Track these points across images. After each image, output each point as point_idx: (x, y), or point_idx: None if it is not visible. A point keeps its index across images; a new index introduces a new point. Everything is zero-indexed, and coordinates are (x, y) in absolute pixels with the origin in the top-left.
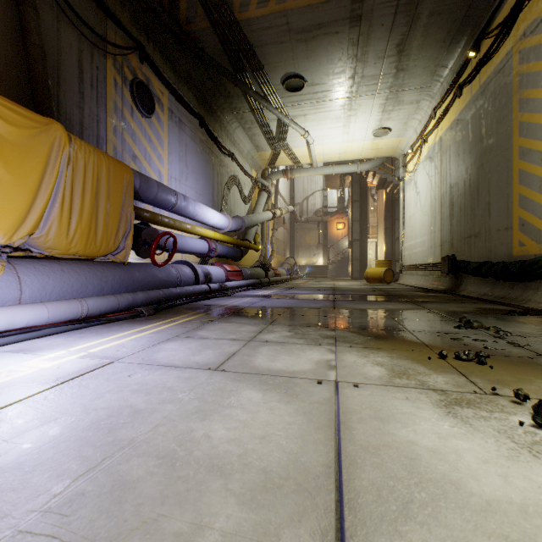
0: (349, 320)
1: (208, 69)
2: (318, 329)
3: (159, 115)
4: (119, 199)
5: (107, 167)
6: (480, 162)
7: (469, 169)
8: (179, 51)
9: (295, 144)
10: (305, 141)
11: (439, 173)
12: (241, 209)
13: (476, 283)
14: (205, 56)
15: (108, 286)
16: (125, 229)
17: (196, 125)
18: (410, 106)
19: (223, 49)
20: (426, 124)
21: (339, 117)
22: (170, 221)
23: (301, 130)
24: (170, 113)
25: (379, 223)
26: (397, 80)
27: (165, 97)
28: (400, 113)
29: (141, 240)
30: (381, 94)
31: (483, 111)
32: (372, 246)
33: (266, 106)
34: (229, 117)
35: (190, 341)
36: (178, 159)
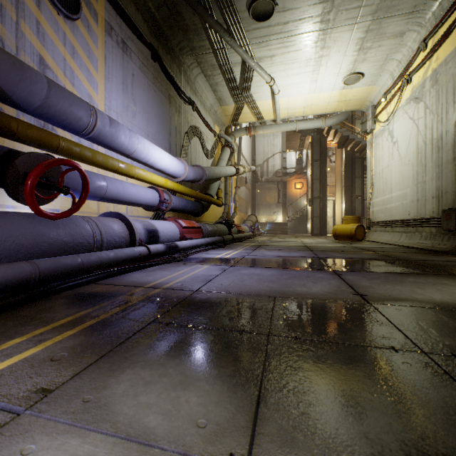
0: None
1: None
2: None
3: (90, 24)
4: None
5: None
6: None
7: None
8: None
9: (259, 96)
10: (270, 92)
11: (432, 112)
12: (203, 163)
13: None
14: None
15: None
16: None
17: (148, 57)
18: (392, 41)
19: None
20: (410, 61)
21: (309, 58)
22: (85, 151)
23: (266, 76)
24: (108, 27)
25: (337, 182)
26: (385, 1)
27: (100, 4)
28: (378, 52)
29: (17, 174)
30: (362, 23)
31: None
32: (329, 204)
33: (229, 41)
34: (188, 60)
35: None
36: (120, 89)
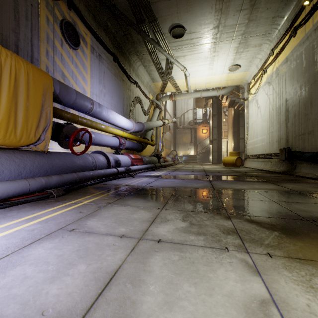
0: (235, 203)
1: (119, 22)
2: (211, 216)
3: (84, 49)
4: (39, 99)
5: (26, 71)
6: (313, 79)
7: (303, 86)
8: (99, 6)
9: (177, 77)
10: (184, 75)
11: (276, 92)
12: (143, 119)
13: (310, 167)
14: (116, 10)
15: (26, 171)
16: (45, 124)
17: (112, 60)
18: (255, 48)
19: (129, 5)
20: (266, 60)
21: (206, 57)
22: (88, 121)
23: (181, 67)
24: (92, 49)
25: (229, 129)
26: (248, 29)
27: (88, 37)
28: (247, 54)
29: (63, 135)
30: (236, 39)
31: (317, 42)
32: (224, 143)
33: (158, 49)
34: (134, 57)
35: (70, 240)
36: (98, 82)
